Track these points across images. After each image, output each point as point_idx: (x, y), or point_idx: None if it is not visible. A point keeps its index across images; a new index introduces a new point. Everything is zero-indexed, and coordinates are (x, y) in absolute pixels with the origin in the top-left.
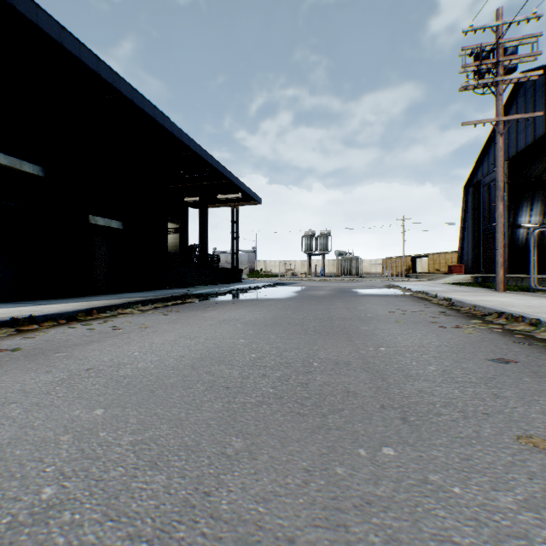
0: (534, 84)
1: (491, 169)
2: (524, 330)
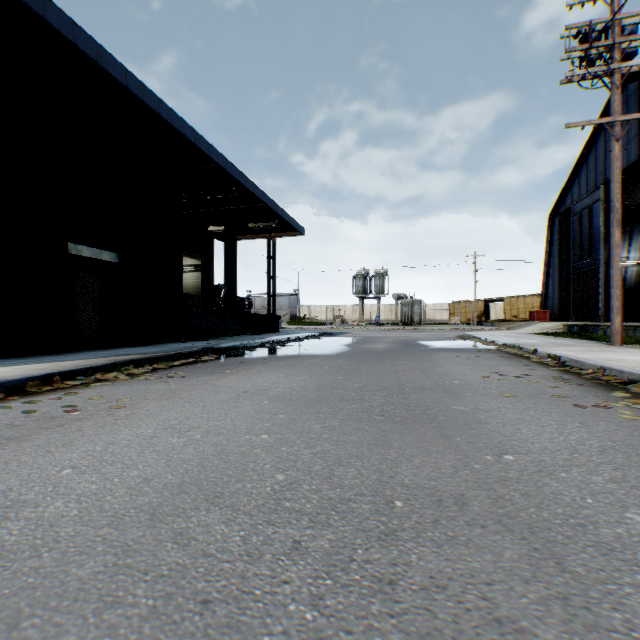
0: (639, 88)
1: (583, 194)
2: None
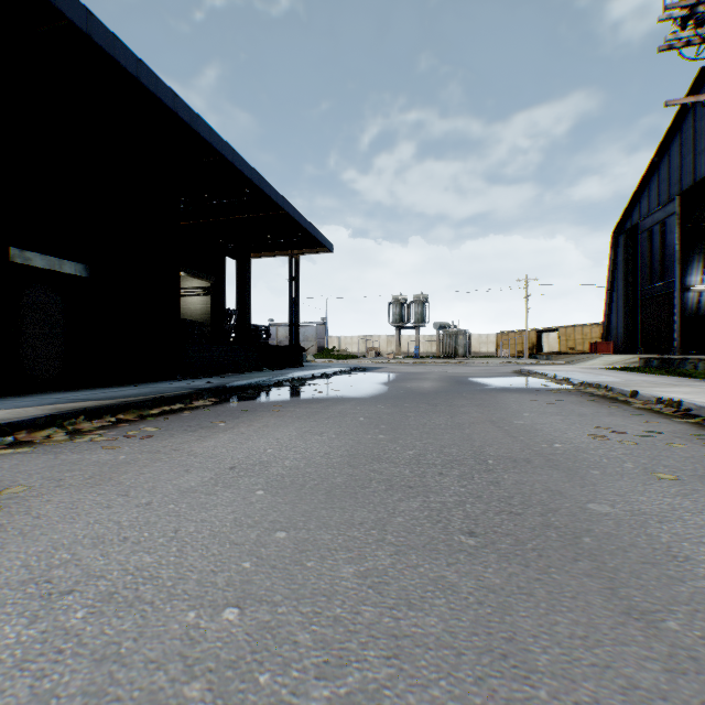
0: None
1: (654, 207)
2: None
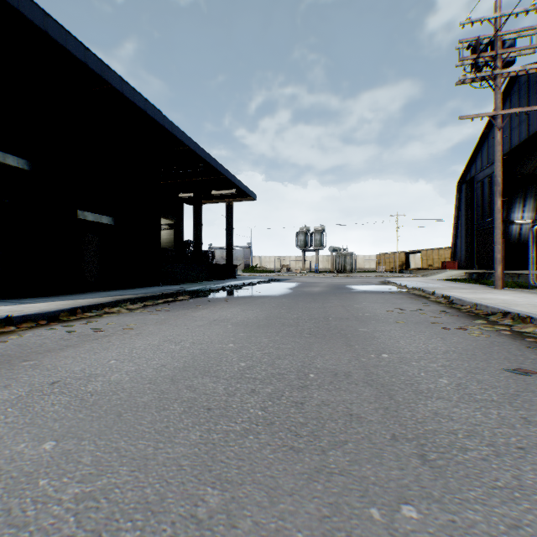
0: (528, 80)
1: (485, 165)
2: (534, 332)
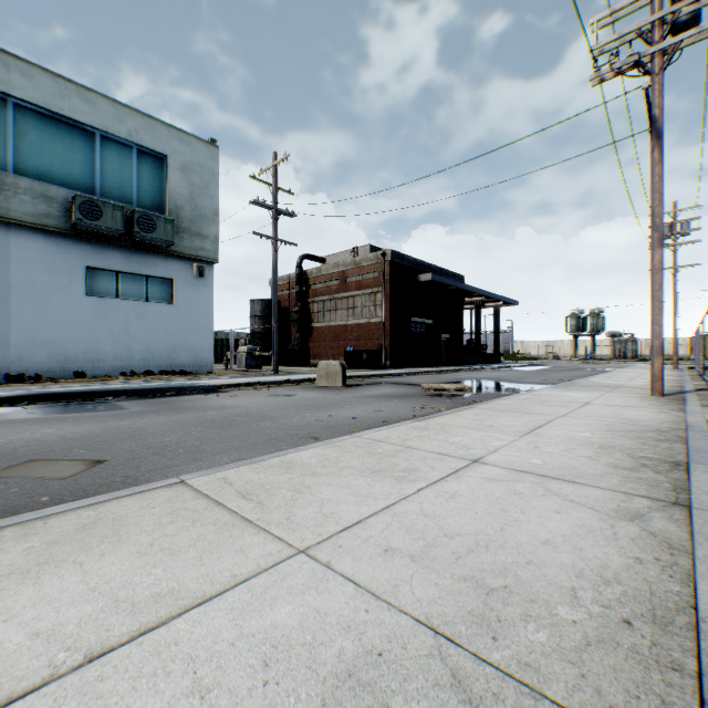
0: None
1: None
2: None
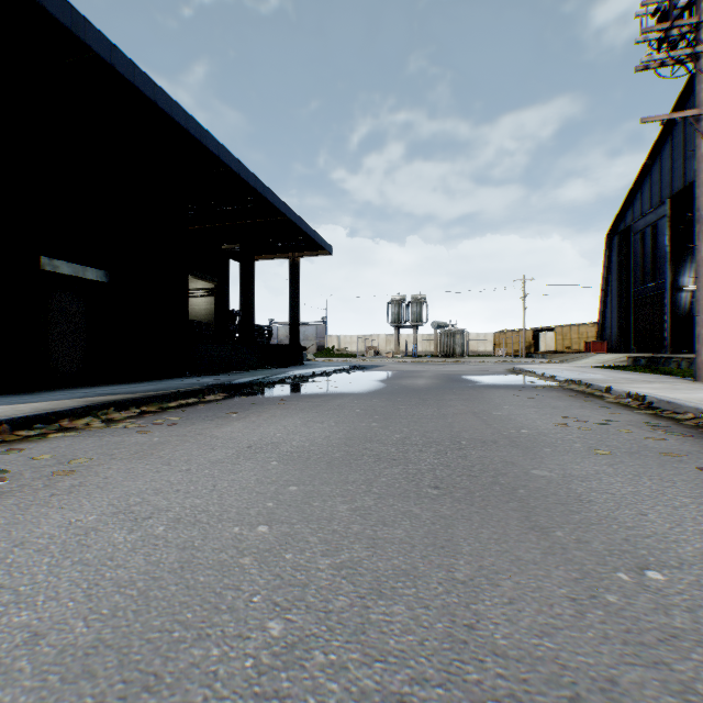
0: None
1: (647, 210)
2: None
